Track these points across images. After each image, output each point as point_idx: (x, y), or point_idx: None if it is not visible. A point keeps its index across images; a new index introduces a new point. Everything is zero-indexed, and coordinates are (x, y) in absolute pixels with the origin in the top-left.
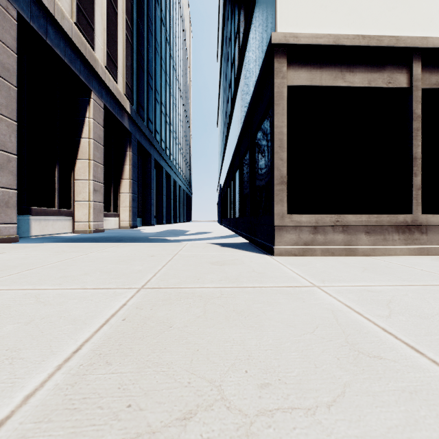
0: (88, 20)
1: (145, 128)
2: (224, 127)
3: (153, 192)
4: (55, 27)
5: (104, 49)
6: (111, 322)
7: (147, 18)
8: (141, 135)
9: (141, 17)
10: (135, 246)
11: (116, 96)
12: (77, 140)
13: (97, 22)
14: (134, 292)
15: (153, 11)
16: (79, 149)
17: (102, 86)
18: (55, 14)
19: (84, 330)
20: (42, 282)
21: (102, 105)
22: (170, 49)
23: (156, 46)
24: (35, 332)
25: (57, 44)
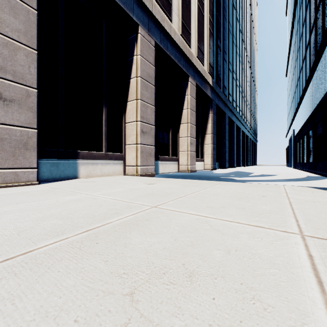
0: (187, 29)
1: (221, 94)
2: (300, 73)
3: (227, 142)
4: (171, 42)
5: (196, 44)
6: (326, 281)
7: (223, 9)
8: (219, 100)
9: (219, 10)
10: (235, 185)
11: (203, 75)
12: (180, 111)
13: (192, 28)
14: (299, 239)
15: (227, 1)
16: (182, 117)
17: (195, 71)
18: (171, 34)
19: (302, 283)
20: (199, 210)
21: (195, 84)
22: (239, 25)
23: (229, 28)
24: (246, 267)
25: (172, 53)
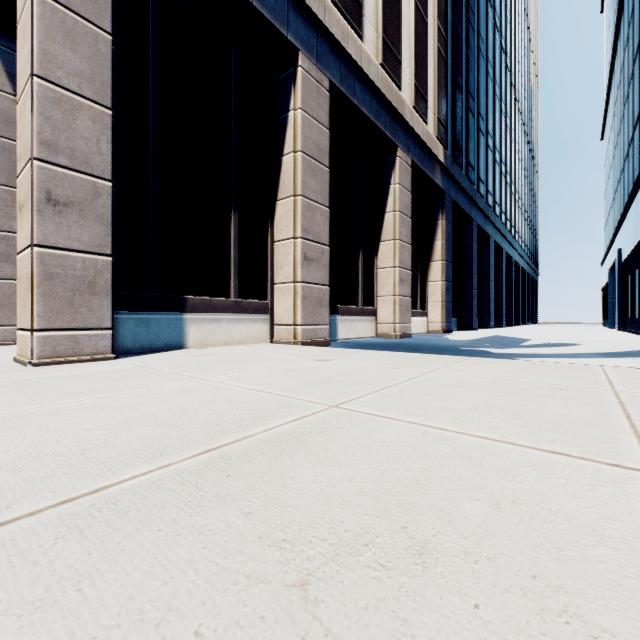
0: (393, 53)
1: (464, 179)
2: (634, 130)
3: (475, 277)
4: (361, 81)
5: (411, 83)
6: None
7: (466, 8)
8: (457, 191)
9: (458, 11)
10: (496, 364)
11: (426, 143)
12: (380, 217)
13: (403, 50)
14: None
15: None
16: (383, 228)
17: (409, 135)
18: (362, 64)
19: None
20: (425, 415)
21: (409, 162)
22: (500, 39)
23: (479, 46)
24: (539, 540)
25: (363, 101)
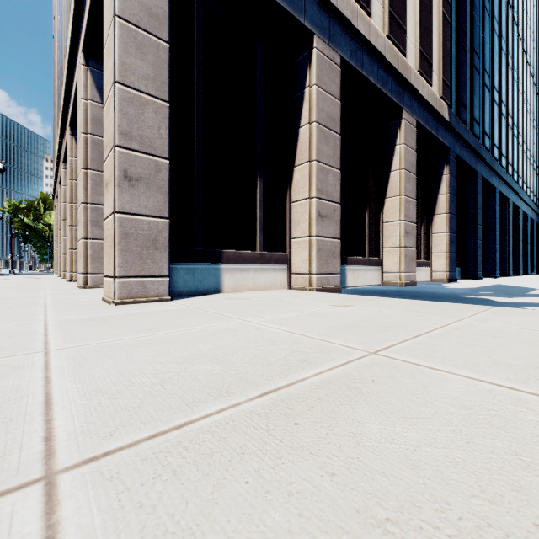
0: (399, 23)
1: (468, 135)
2: None
3: (480, 228)
4: (369, 53)
5: (416, 49)
6: None
7: None
8: (462, 147)
9: None
10: (528, 315)
11: (431, 103)
12: (385, 175)
13: (408, 20)
14: None
15: None
16: (388, 185)
17: (413, 98)
18: (370, 38)
19: None
20: (479, 369)
21: (413, 122)
22: None
23: (484, 4)
24: None
25: (371, 72)
